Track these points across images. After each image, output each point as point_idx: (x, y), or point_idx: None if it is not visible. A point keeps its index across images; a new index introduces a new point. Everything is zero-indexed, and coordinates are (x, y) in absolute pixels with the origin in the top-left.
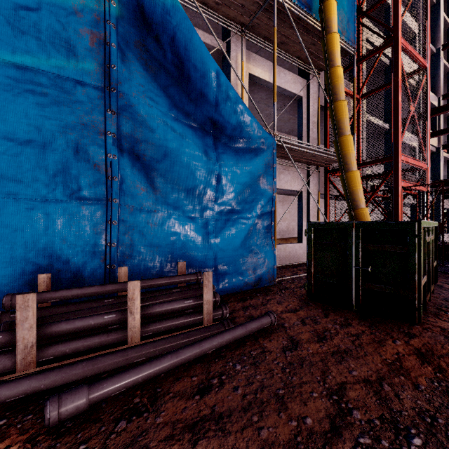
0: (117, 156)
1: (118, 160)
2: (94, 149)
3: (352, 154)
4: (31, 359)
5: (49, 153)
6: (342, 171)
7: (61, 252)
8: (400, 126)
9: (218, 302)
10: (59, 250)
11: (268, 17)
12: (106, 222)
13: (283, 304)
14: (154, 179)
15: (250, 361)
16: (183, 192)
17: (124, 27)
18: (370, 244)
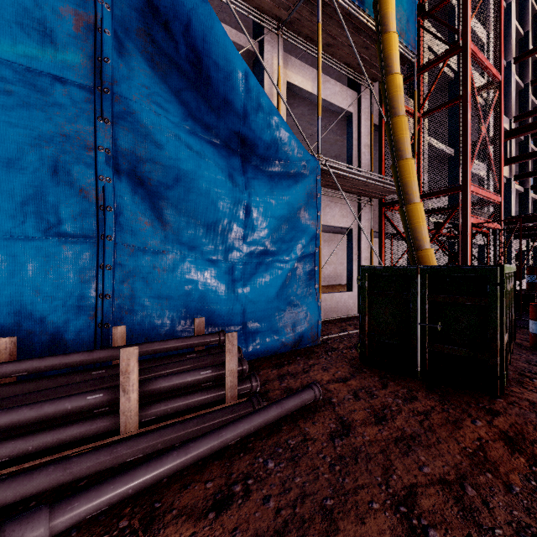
0: (112, 179)
1: (114, 184)
2: (80, 168)
3: (414, 182)
4: None
5: (15, 174)
6: (402, 203)
7: (33, 308)
8: (469, 150)
9: (246, 371)
10: (31, 304)
11: (310, 11)
12: (97, 266)
13: (329, 370)
14: (163, 211)
15: (287, 455)
16: (201, 228)
17: (122, 9)
18: (440, 294)
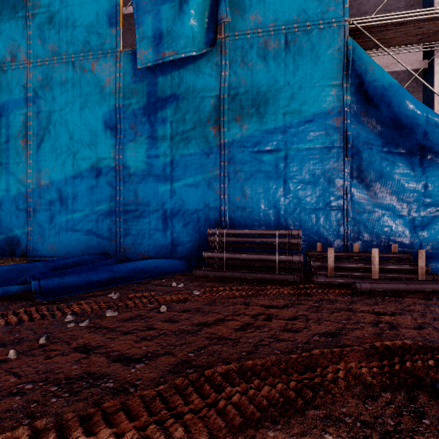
0: (350, 182)
1: (350, 184)
2: (338, 180)
3: None
4: (332, 273)
5: (318, 186)
6: None
7: (322, 234)
8: None
9: (429, 270)
10: (322, 232)
11: None
12: (344, 219)
13: None
14: (372, 192)
15: None
16: (393, 199)
17: (353, 107)
18: None
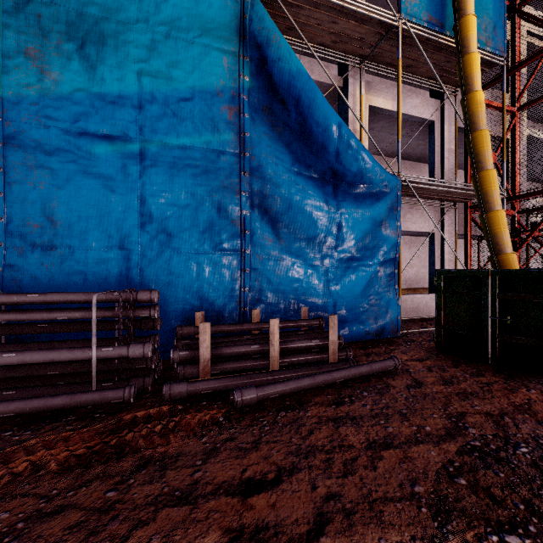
0: (249, 212)
1: (250, 215)
2: (231, 207)
3: (495, 191)
4: (208, 370)
5: (200, 214)
6: (482, 211)
7: (208, 295)
8: None
9: (342, 344)
10: (207, 293)
11: (391, 44)
12: (240, 270)
13: (408, 354)
14: (279, 231)
15: (376, 391)
16: (305, 241)
17: (254, 96)
18: (509, 293)
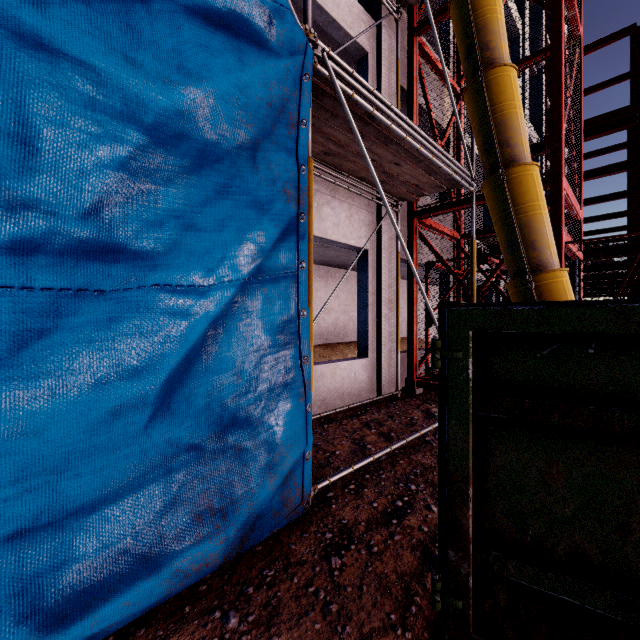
0: None
1: None
2: None
3: (522, 119)
4: None
5: None
6: (495, 167)
7: None
8: (563, 116)
9: None
10: None
11: None
12: None
13: None
14: None
15: None
16: None
17: None
18: None
